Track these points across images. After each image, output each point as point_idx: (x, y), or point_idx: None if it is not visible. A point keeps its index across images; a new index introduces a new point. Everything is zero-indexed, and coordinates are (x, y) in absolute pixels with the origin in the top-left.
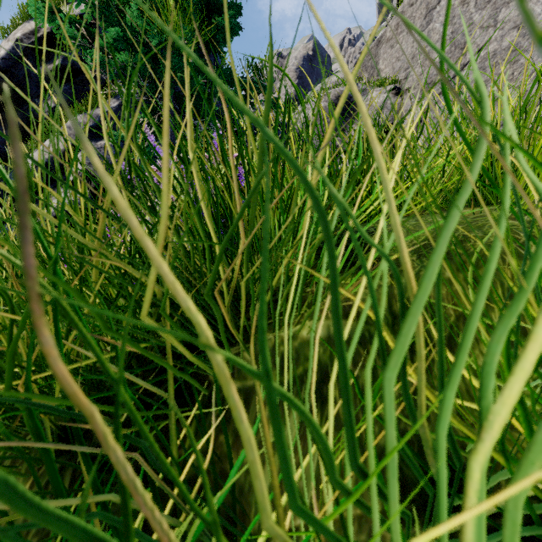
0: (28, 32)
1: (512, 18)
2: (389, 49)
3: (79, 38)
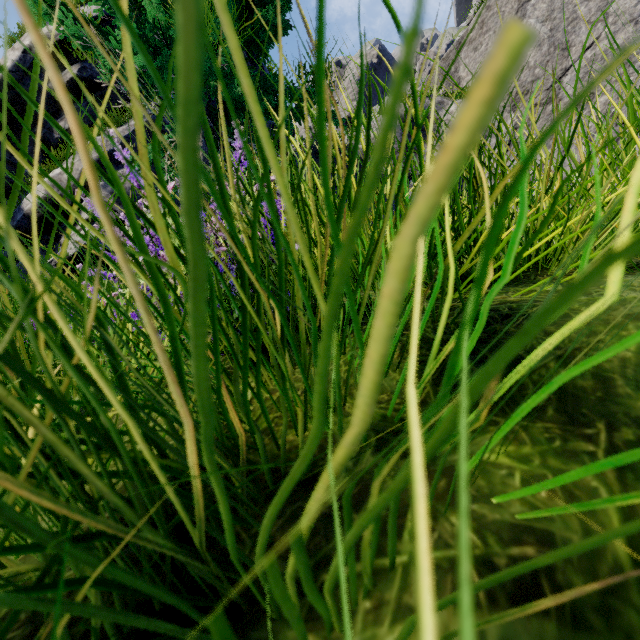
0: None
1: (628, 9)
2: (472, 52)
3: (86, 38)
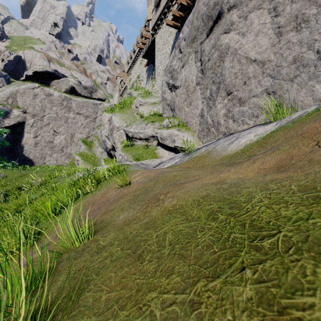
0: None
1: (55, 111)
2: (21, 97)
3: None
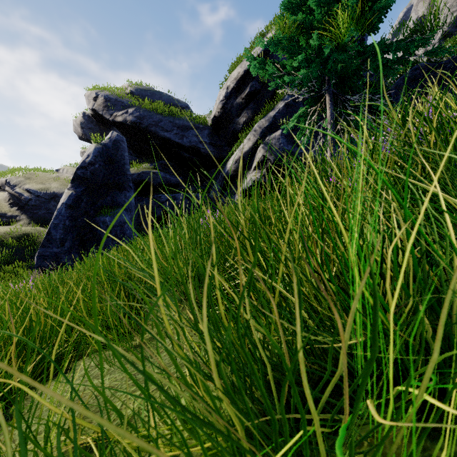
0: (232, 80)
1: None
2: None
3: (275, 72)
